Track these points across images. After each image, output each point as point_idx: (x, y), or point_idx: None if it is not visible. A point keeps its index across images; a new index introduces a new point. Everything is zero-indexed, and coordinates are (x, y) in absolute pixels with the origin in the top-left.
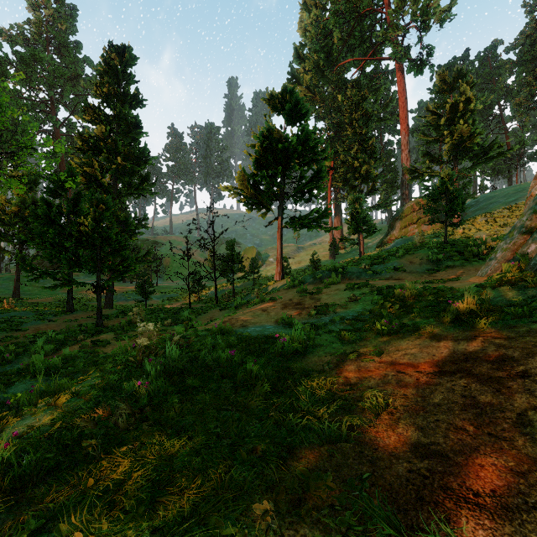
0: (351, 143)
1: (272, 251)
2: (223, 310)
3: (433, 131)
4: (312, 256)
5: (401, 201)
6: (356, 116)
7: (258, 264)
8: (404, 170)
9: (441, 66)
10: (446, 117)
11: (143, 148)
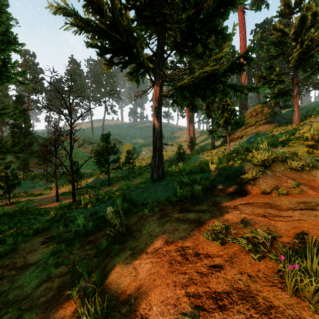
0: (205, 64)
1: (144, 147)
2: (50, 240)
3: (274, 49)
4: (178, 149)
5: (240, 110)
6: (210, 41)
7: (132, 156)
8: (255, 78)
9: (258, 24)
10: (295, 29)
11: (5, 29)
